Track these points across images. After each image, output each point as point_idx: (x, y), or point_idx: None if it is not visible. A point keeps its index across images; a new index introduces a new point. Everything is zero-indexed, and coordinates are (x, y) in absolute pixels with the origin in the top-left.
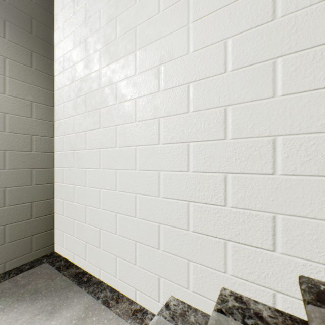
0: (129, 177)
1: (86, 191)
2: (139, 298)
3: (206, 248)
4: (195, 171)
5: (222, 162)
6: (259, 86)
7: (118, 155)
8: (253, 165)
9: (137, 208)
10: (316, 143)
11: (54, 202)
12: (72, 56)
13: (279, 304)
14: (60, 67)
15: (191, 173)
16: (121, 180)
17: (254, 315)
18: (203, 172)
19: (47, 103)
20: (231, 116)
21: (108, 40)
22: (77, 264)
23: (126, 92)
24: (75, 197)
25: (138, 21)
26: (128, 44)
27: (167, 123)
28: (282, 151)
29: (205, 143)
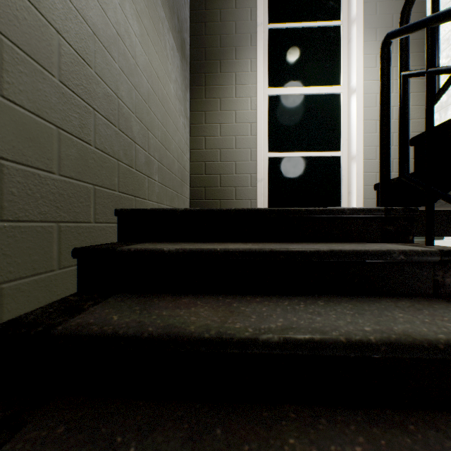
0: None
1: None
2: None
3: None
4: None
5: None
6: None
7: None
8: None
9: None
10: None
11: None
12: None
13: None
14: None
15: None
16: None
17: None
18: None
19: (420, 91)
20: None
21: None
22: None
23: None
24: None
25: None
26: None
27: None
28: None
29: None
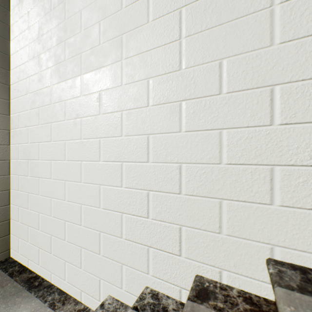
0: (76, 189)
1: (39, 199)
2: (84, 298)
3: (135, 253)
4: (126, 187)
5: (146, 181)
6: (171, 121)
7: (67, 168)
8: (167, 185)
9: (82, 217)
10: (206, 172)
11: (9, 208)
12: (26, 69)
13: (183, 298)
14: (15, 77)
15: (124, 188)
16: (69, 190)
17: (162, 309)
18: (133, 188)
19: (2, 112)
20: (152, 143)
21: (59, 60)
22: (31, 268)
23: (73, 111)
24: (30, 205)
25: (83, 48)
26: (75, 68)
27: (106, 143)
28: (185, 176)
29: (134, 164)
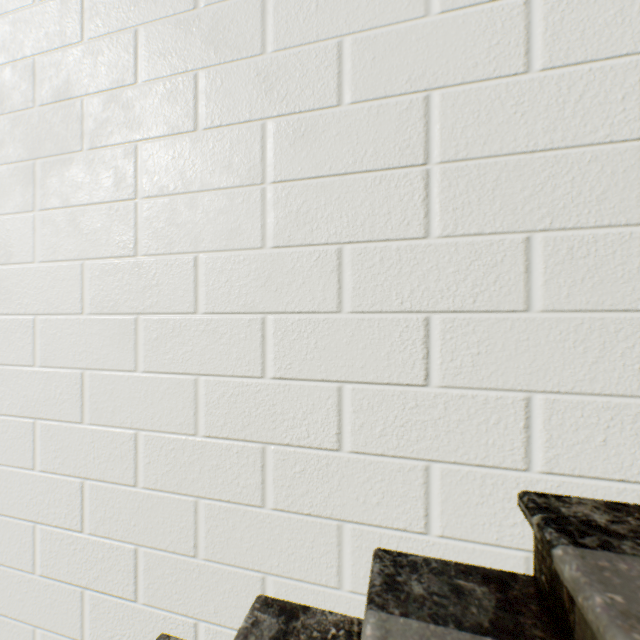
0: None
1: None
2: None
3: (59, 603)
4: (44, 471)
5: (79, 459)
6: (121, 349)
7: None
8: (115, 469)
9: None
10: (176, 448)
11: None
12: None
13: None
14: None
15: (39, 473)
16: None
17: None
18: (55, 473)
19: None
20: (90, 387)
21: None
22: None
23: None
24: None
25: None
26: None
27: (3, 376)
28: (145, 453)
29: (58, 425)
